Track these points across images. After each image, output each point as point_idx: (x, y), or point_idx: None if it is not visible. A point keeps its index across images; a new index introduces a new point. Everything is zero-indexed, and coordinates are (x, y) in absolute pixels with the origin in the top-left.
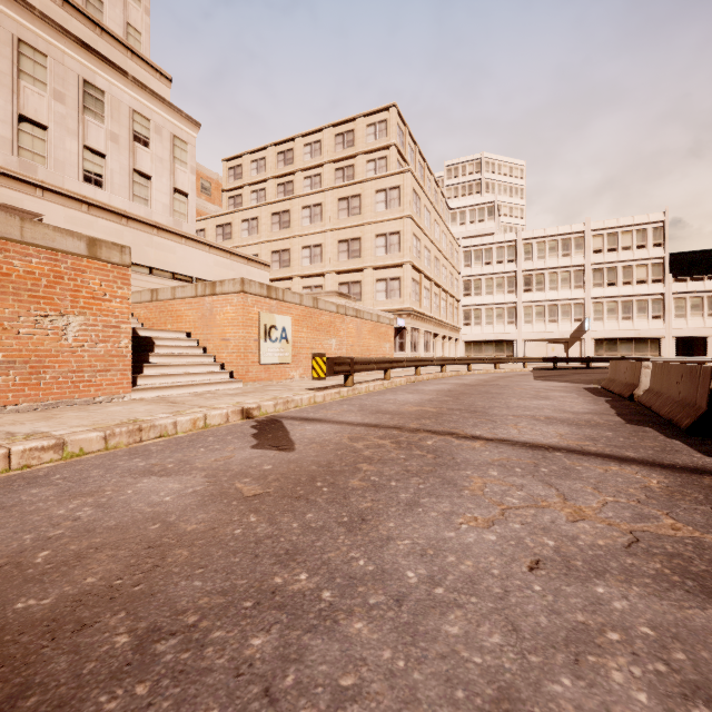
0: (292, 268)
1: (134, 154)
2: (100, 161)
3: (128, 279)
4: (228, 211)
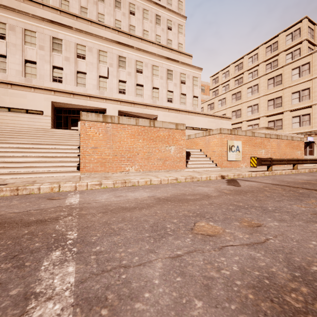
0: (241, 117)
1: (181, 88)
2: (171, 94)
3: (185, 134)
4: (212, 98)
